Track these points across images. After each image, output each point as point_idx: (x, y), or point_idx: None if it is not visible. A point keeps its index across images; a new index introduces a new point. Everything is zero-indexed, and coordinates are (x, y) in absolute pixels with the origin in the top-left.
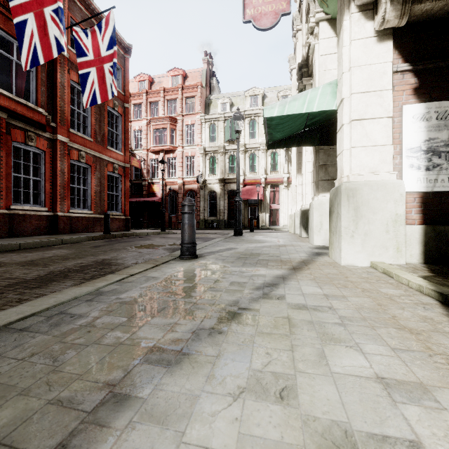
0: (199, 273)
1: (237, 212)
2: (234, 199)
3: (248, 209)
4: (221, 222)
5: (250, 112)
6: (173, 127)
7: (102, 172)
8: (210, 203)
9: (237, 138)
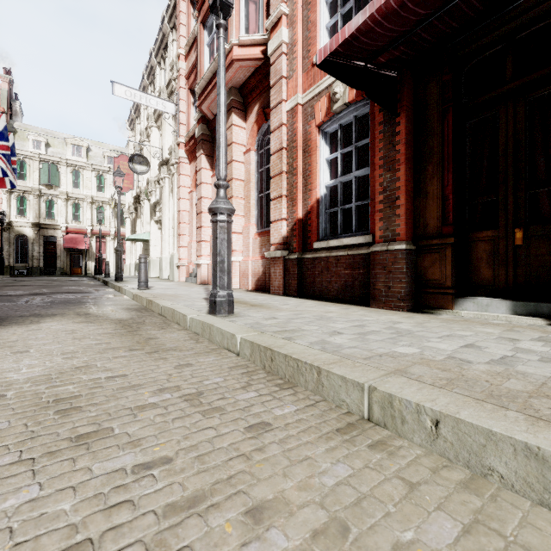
0: None
1: (100, 263)
2: (99, 256)
3: (71, 257)
4: (36, 269)
5: (74, 163)
6: None
7: None
8: (17, 248)
9: (100, 224)
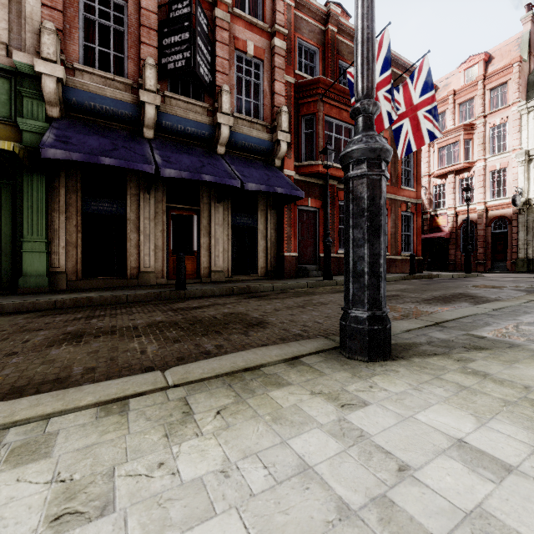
0: None
1: None
2: None
3: None
4: None
5: None
6: (468, 137)
7: (396, 214)
8: None
9: None
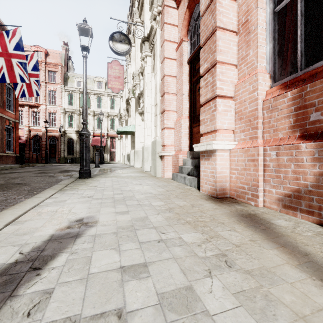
0: (106, 168)
1: (101, 154)
2: (100, 149)
3: (96, 151)
4: (77, 159)
5: (98, 92)
6: None
7: (3, 126)
8: (68, 146)
9: (101, 123)
